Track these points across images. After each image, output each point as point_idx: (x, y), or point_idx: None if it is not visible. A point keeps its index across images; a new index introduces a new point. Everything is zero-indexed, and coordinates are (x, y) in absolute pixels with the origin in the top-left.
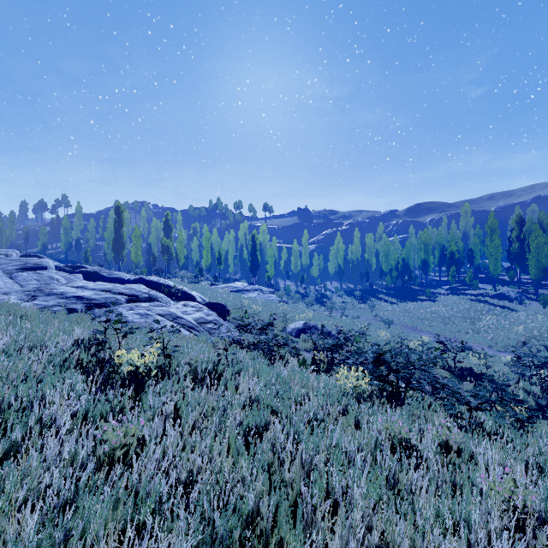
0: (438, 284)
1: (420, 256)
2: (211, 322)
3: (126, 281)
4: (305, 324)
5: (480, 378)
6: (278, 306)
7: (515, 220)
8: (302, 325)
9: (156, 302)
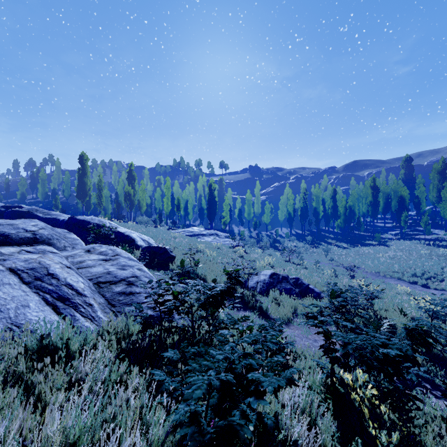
0: (384, 230)
1: (365, 204)
2: (124, 280)
3: (60, 221)
4: (272, 276)
5: None
6: (234, 251)
7: None
8: (269, 277)
9: (39, 246)
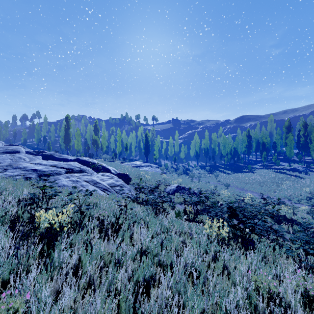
0: (255, 162)
1: (244, 146)
2: (119, 185)
3: (69, 160)
4: (177, 187)
5: (291, 222)
6: (161, 176)
7: (302, 124)
8: (176, 187)
9: (84, 173)
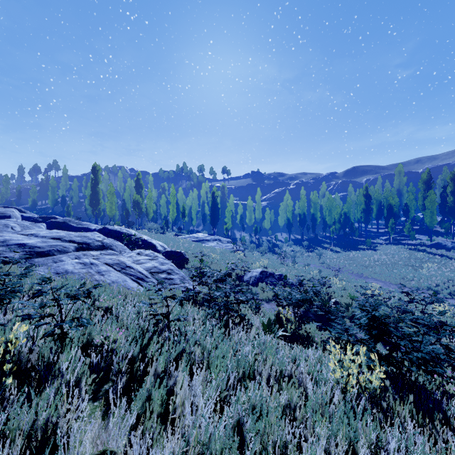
0: (376, 235)
1: (360, 210)
2: (165, 271)
3: (92, 230)
4: (262, 273)
5: None
6: (235, 255)
7: (450, 177)
8: (260, 274)
9: (108, 250)
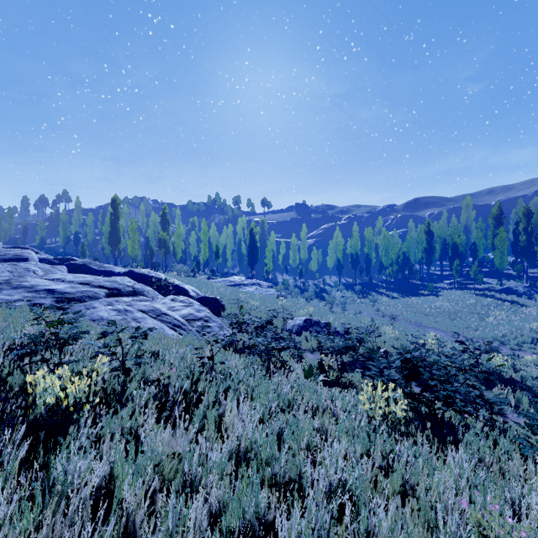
0: (440, 279)
1: (421, 250)
2: (202, 319)
3: (116, 274)
4: (306, 321)
5: (512, 385)
6: (277, 301)
7: (522, 212)
8: (304, 322)
9: (140, 296)
